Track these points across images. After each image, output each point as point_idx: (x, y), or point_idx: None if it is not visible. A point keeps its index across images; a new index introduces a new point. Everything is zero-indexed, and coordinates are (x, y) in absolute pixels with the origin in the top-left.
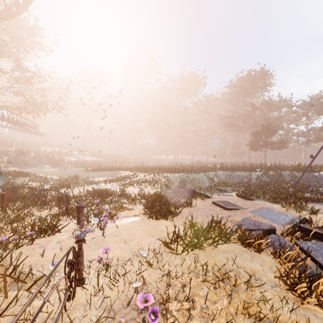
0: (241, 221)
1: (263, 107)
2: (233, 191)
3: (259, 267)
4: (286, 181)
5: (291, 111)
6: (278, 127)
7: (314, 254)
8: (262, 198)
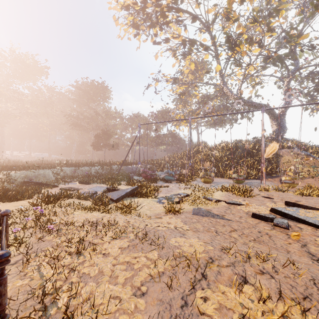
0: (80, 193)
1: (104, 114)
2: (77, 181)
3: (86, 203)
4: (115, 172)
5: (123, 122)
6: (114, 133)
7: (108, 195)
8: (96, 182)
